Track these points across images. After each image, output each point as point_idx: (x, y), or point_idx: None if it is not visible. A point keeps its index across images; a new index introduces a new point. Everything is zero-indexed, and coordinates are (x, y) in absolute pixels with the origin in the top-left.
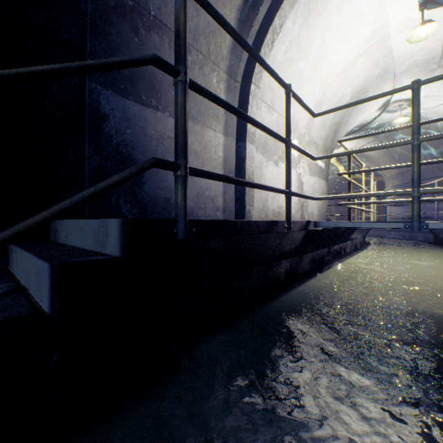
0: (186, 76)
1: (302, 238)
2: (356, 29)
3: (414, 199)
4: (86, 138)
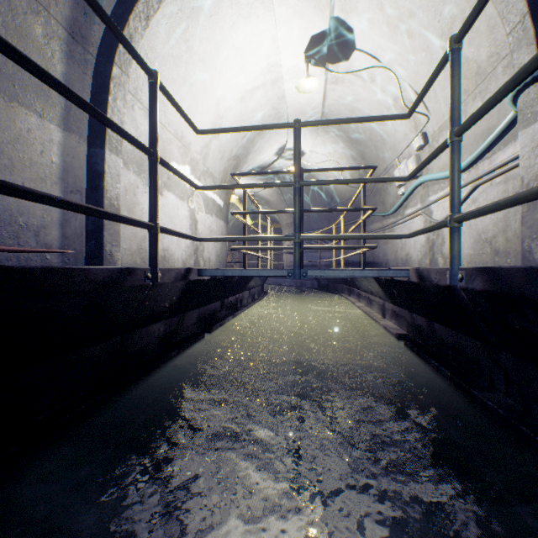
0: None
1: (181, 291)
2: (252, 55)
3: (296, 245)
4: None
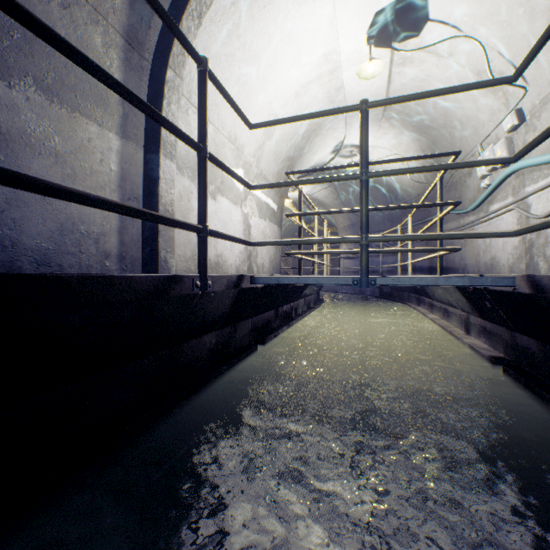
0: None
1: (233, 300)
2: (308, 45)
3: (362, 247)
4: None
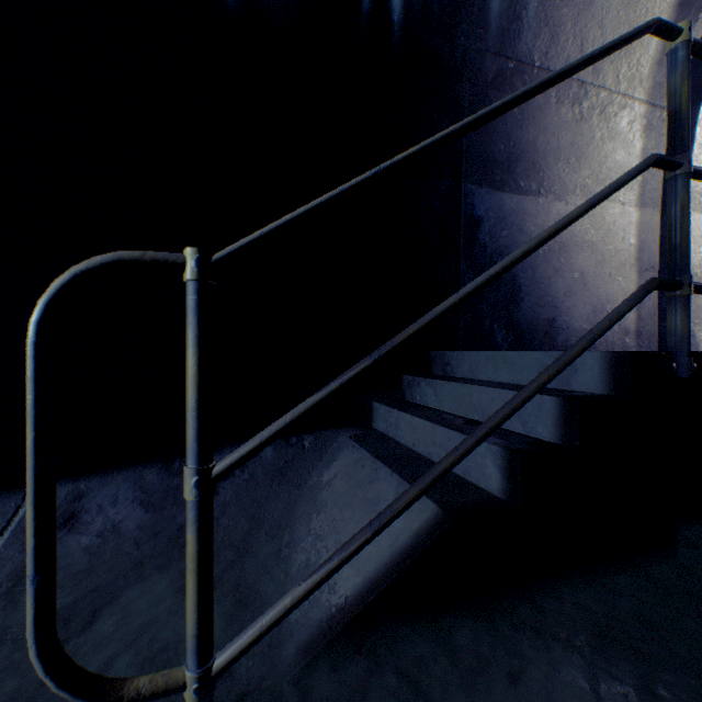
0: (690, 165)
1: None
2: None
3: None
4: (460, 253)
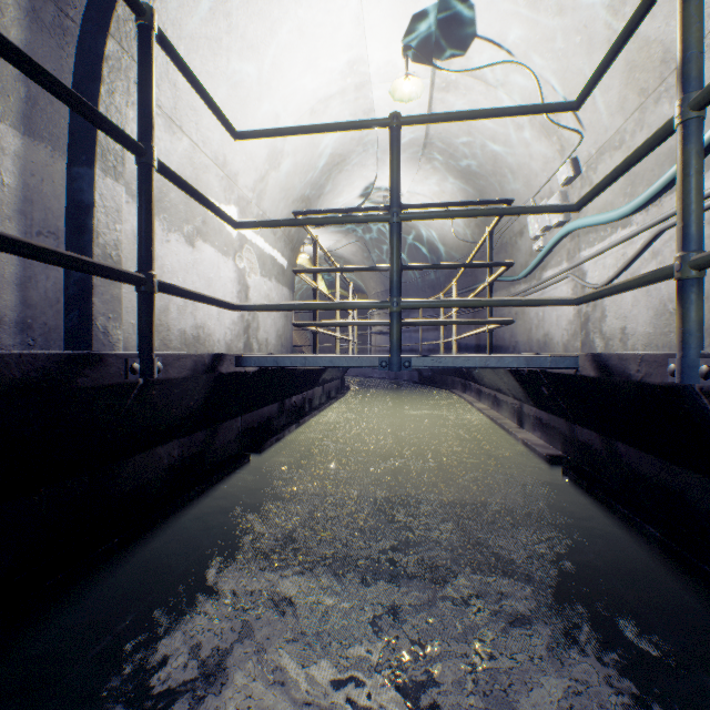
0: None
1: (206, 392)
2: (326, 44)
3: (393, 316)
4: None
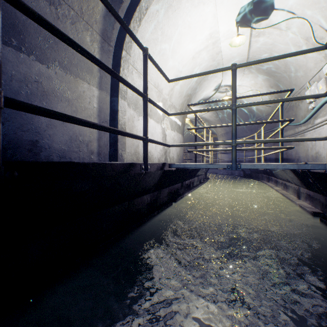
0: None
1: (159, 177)
2: (200, 29)
3: (233, 147)
4: None
